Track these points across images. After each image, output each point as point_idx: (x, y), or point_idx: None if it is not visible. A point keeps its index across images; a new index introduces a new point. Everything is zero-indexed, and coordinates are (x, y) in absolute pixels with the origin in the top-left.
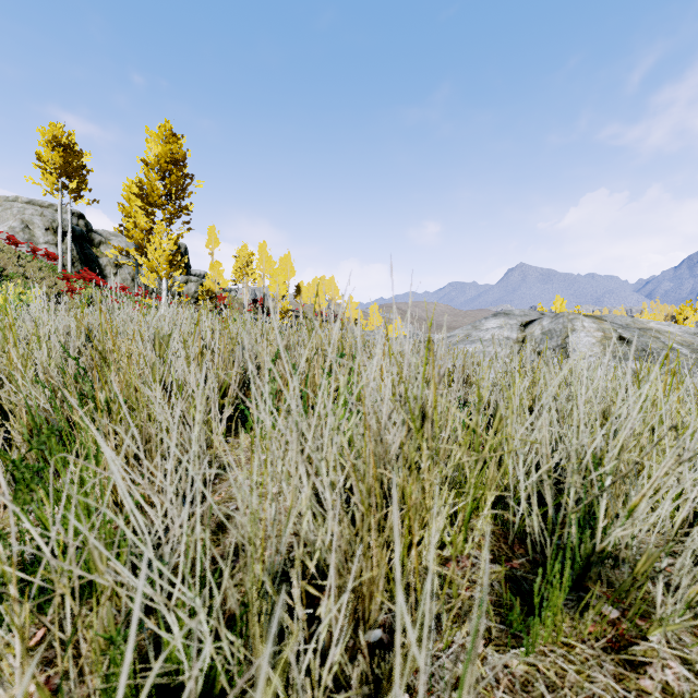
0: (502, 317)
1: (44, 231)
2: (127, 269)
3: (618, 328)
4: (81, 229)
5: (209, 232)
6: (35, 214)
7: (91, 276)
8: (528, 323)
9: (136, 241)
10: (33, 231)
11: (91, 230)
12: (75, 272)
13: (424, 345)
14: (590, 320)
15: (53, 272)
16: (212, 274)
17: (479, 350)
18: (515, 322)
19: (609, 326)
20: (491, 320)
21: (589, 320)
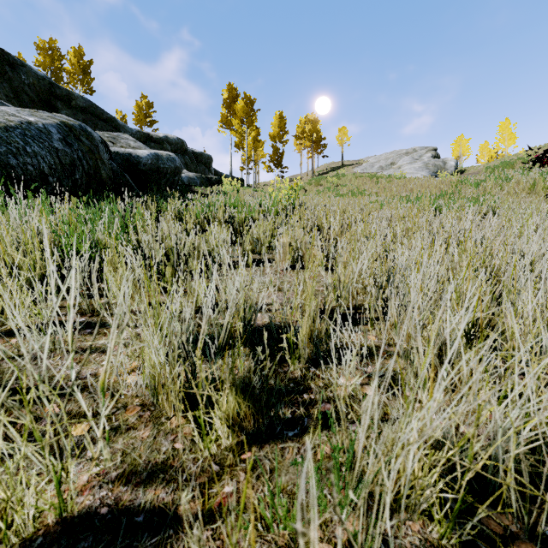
0: None
1: None
2: None
3: None
4: None
5: None
6: None
7: None
8: None
9: None
10: None
11: None
12: None
13: None
14: None
15: None
16: None
17: None
18: None
19: None
20: None
21: None
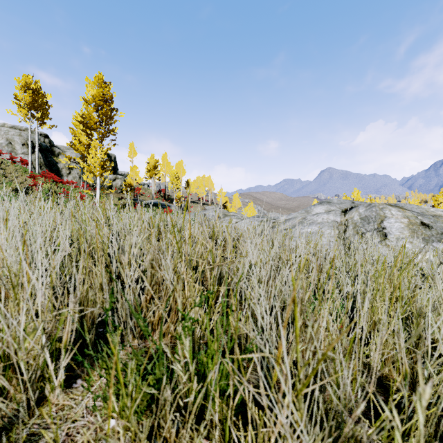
0: (325, 205)
1: (21, 146)
2: (76, 171)
3: (418, 215)
4: (46, 144)
5: (130, 147)
6: (15, 134)
7: (50, 175)
8: (347, 210)
9: (80, 152)
10: (14, 146)
11: (53, 145)
12: (41, 172)
13: (273, 224)
14: (395, 209)
15: (25, 172)
16: (132, 174)
17: (315, 231)
18: (335, 208)
19: (410, 214)
20: (318, 206)
21: (395, 209)
